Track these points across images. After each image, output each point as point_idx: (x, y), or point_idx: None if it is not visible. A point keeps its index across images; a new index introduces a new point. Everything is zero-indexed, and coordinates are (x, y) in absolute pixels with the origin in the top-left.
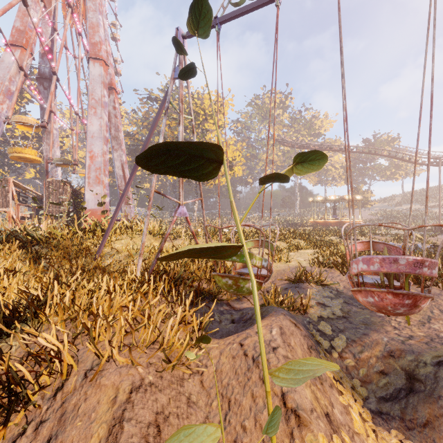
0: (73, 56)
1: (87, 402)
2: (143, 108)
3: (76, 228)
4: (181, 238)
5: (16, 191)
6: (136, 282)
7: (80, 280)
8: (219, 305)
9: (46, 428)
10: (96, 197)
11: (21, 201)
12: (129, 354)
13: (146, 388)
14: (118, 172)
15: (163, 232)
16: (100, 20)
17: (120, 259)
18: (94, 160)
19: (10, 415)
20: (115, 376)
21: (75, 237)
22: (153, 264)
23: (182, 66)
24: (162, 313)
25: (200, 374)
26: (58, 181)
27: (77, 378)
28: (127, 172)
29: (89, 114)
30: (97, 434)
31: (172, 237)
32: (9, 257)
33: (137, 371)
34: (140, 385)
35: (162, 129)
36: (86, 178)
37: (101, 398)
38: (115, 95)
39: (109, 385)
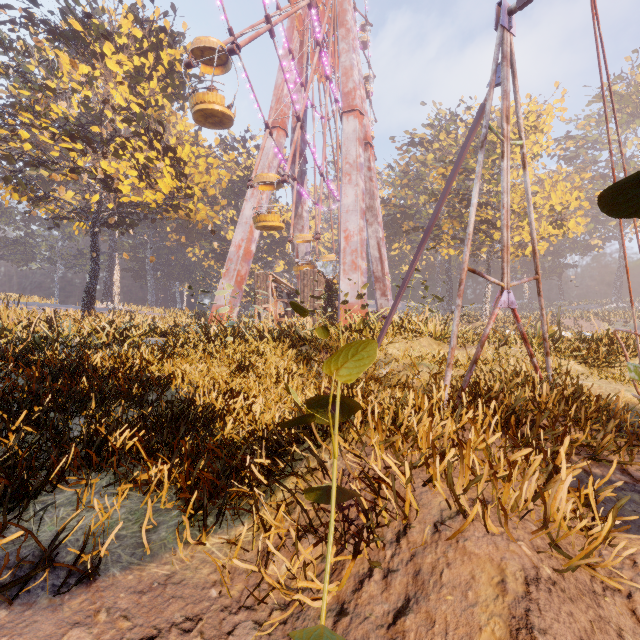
0: (322, 119)
1: (452, 570)
2: (402, 159)
3: (342, 326)
4: (473, 345)
5: (274, 286)
6: (448, 404)
7: (379, 392)
8: (604, 470)
9: (398, 582)
10: (352, 288)
11: (278, 297)
12: (504, 519)
13: (548, 586)
14: (372, 253)
15: (448, 334)
16: (353, 60)
17: (397, 369)
18: (349, 241)
19: (359, 547)
20: (488, 546)
21: (339, 338)
22: (465, 381)
23: (506, 62)
24: (536, 463)
25: (624, 595)
26: (312, 271)
27: (423, 527)
28: (383, 252)
29: (343, 184)
30: (489, 629)
31: (459, 342)
32: (283, 357)
33: (521, 550)
34: (537, 576)
35: (477, 172)
36: (340, 265)
37: (475, 572)
38: (370, 151)
39: (483, 558)
